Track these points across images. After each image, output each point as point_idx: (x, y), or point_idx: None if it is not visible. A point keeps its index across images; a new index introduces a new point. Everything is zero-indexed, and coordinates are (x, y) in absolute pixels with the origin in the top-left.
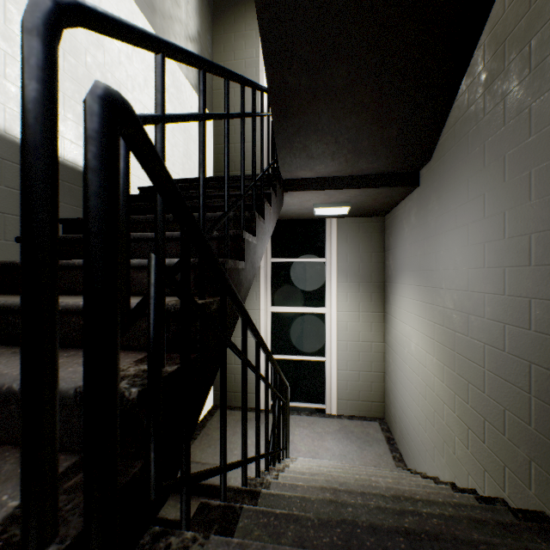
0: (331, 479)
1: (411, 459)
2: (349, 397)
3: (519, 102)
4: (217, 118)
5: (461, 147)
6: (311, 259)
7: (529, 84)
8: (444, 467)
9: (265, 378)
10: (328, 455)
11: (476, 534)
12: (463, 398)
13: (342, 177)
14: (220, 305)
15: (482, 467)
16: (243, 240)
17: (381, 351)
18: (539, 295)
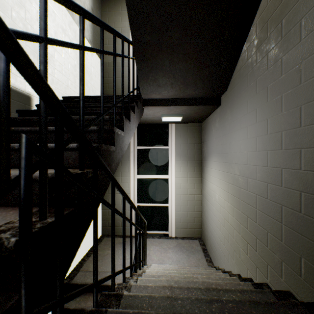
0: (169, 279)
1: (216, 261)
2: (182, 226)
3: (275, 56)
4: (94, 51)
5: (243, 82)
6: (160, 147)
7: (281, 45)
8: (234, 265)
9: (129, 219)
10: (170, 261)
11: (254, 311)
12: (245, 226)
13: (177, 99)
14: (93, 174)
15: (255, 265)
16: (114, 132)
17: (199, 199)
18: (286, 166)
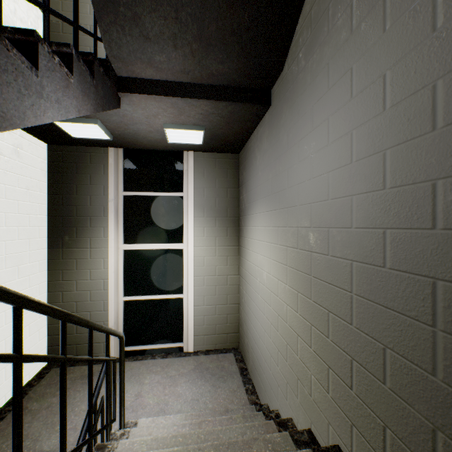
0: None
1: (263, 392)
2: (206, 332)
3: None
4: None
5: (319, 30)
6: (168, 194)
7: None
8: (299, 409)
9: None
10: (179, 403)
11: None
12: (322, 330)
13: (191, 84)
14: None
15: (349, 420)
16: None
17: (236, 283)
18: None
